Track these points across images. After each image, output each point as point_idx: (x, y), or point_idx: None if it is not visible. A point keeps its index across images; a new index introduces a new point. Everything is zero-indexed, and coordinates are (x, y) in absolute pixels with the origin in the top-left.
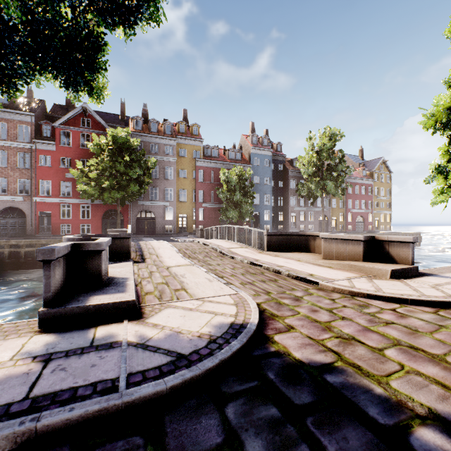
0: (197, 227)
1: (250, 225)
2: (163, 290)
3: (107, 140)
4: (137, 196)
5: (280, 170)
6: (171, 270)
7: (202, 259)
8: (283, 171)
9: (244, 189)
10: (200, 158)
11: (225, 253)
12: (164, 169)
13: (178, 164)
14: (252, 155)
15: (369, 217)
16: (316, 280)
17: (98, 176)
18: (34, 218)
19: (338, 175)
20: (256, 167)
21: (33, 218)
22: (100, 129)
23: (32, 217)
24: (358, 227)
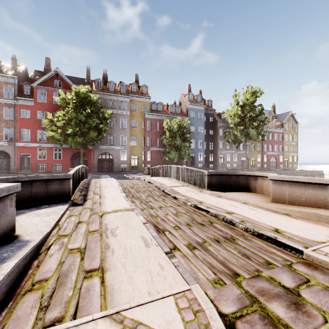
0: (146, 166)
1: (187, 165)
2: (67, 274)
3: (71, 95)
4: (96, 141)
5: (210, 122)
6: (104, 219)
7: (145, 199)
8: (213, 122)
9: (183, 135)
10: (148, 111)
11: (167, 192)
12: (120, 120)
13: (131, 116)
14: (189, 109)
15: (280, 158)
16: (294, 244)
17: (64, 125)
18: (17, 159)
19: (258, 125)
20: (192, 119)
21: (16, 159)
22: (69, 89)
23: (15, 158)
24: (272, 166)
